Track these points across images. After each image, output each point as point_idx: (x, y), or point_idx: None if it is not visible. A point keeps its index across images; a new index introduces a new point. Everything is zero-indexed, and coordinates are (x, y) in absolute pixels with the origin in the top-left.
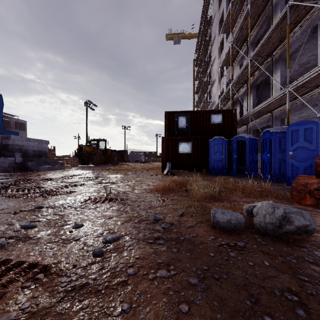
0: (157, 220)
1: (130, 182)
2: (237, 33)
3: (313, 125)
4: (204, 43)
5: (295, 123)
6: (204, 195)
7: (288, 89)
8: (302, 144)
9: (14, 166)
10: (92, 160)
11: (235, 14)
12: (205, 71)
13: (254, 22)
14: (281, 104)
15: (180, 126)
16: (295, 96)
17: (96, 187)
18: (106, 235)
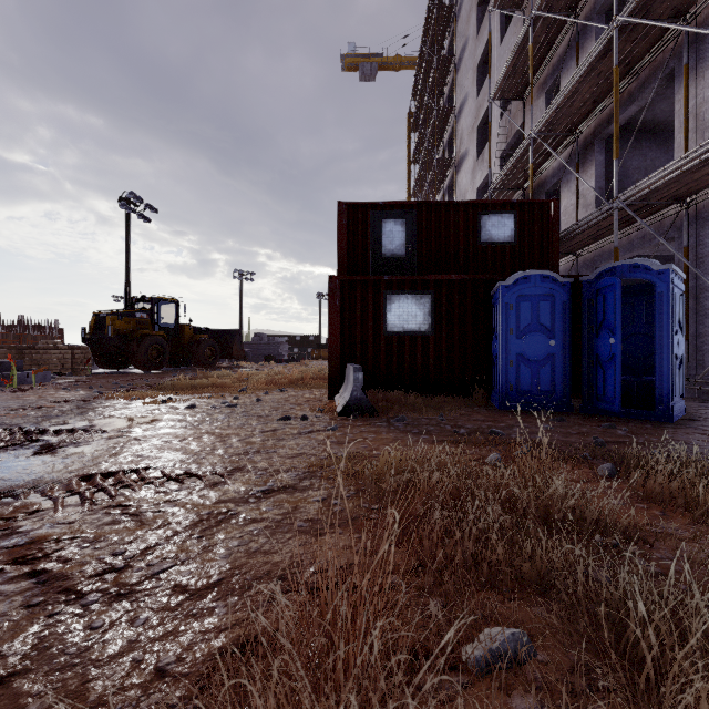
0: None
1: (130, 490)
2: None
3: None
4: (437, 64)
5: None
6: None
7: None
8: None
9: None
10: (133, 355)
11: None
12: (438, 135)
13: None
14: None
15: (388, 250)
16: None
17: None
18: None
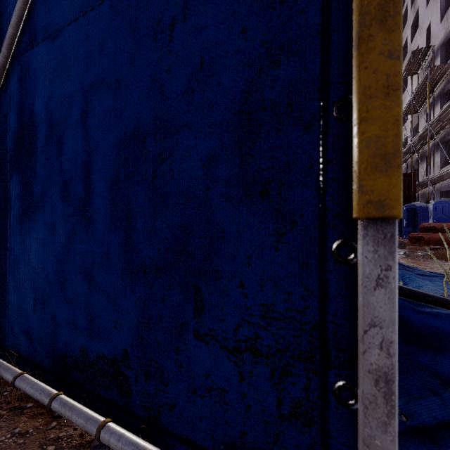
0: None
1: None
2: (418, 89)
3: (446, 204)
4: None
5: (437, 202)
6: None
7: None
8: (441, 216)
9: None
10: None
11: (419, 59)
12: None
13: (438, 78)
14: None
15: None
16: None
17: None
18: None
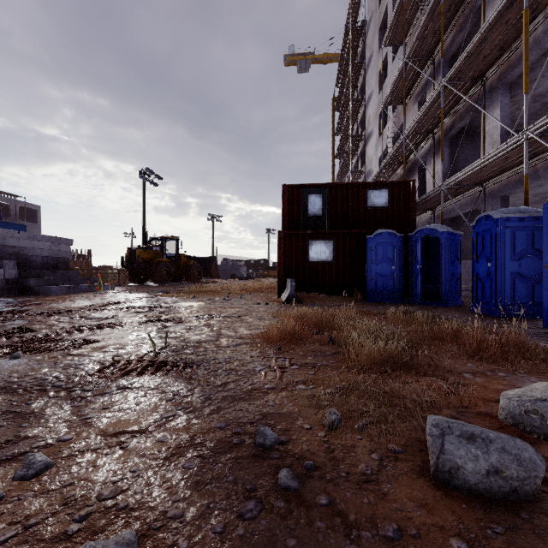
0: (266, 447)
1: (215, 318)
2: (415, 41)
3: None
4: (351, 68)
5: None
6: (376, 356)
7: (527, 135)
8: None
9: (1, 286)
10: (152, 274)
11: (411, 10)
12: (353, 117)
13: (448, 20)
14: (504, 167)
15: (312, 212)
16: (536, 150)
17: (142, 330)
18: (80, 547)
